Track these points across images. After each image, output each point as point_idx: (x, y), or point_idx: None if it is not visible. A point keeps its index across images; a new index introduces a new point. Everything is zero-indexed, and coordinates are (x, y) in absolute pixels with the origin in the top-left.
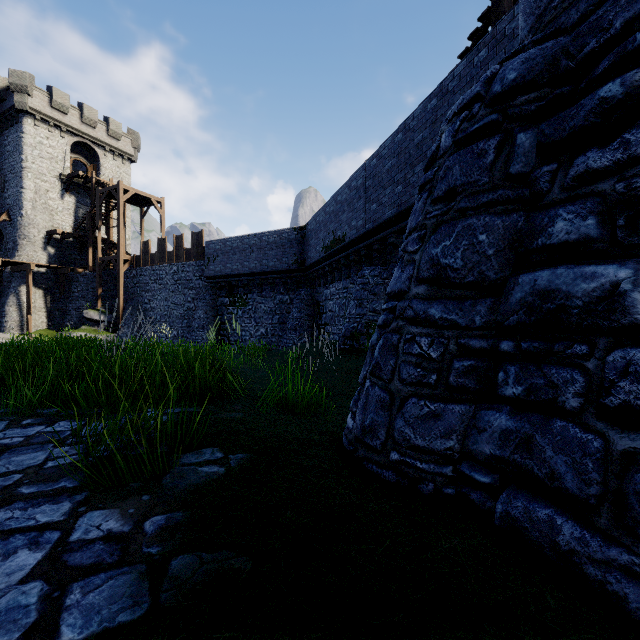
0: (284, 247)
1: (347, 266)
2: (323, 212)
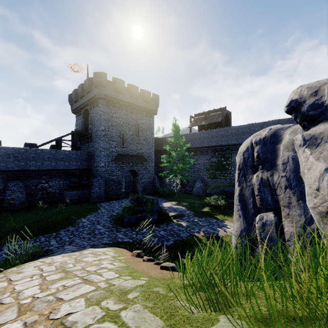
0: None
1: None
2: None
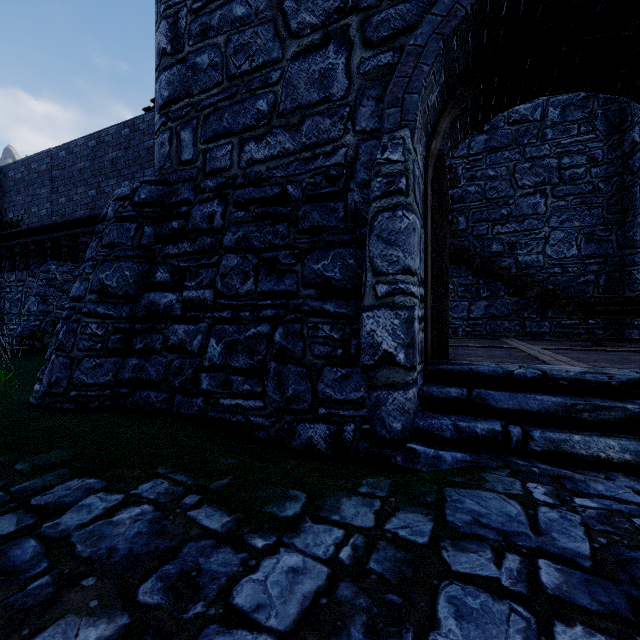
0: None
1: (24, 256)
2: None
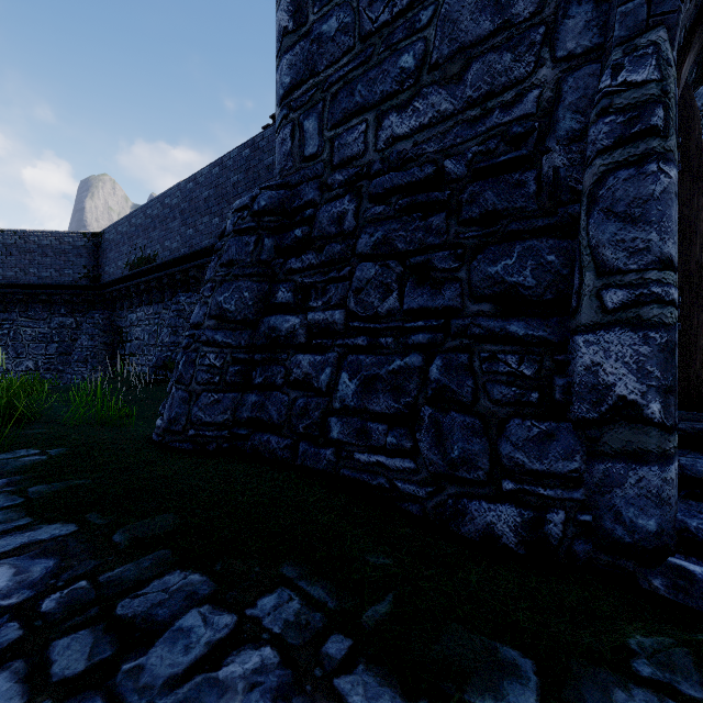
0: (67, 255)
1: (159, 289)
2: (128, 222)
